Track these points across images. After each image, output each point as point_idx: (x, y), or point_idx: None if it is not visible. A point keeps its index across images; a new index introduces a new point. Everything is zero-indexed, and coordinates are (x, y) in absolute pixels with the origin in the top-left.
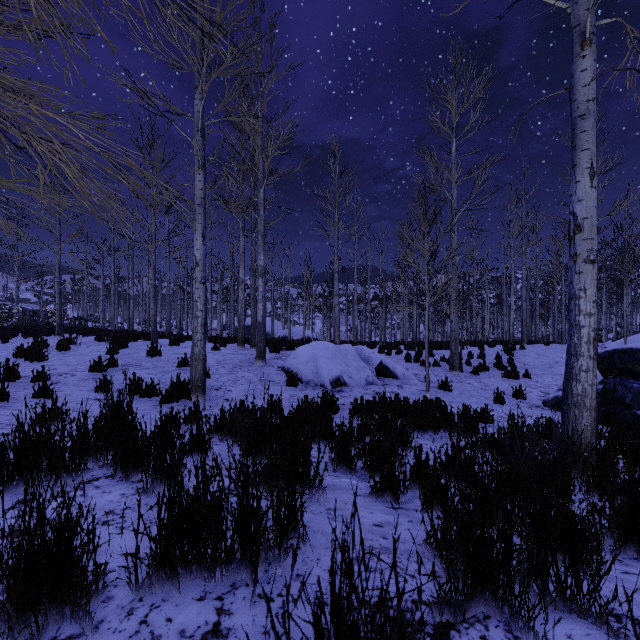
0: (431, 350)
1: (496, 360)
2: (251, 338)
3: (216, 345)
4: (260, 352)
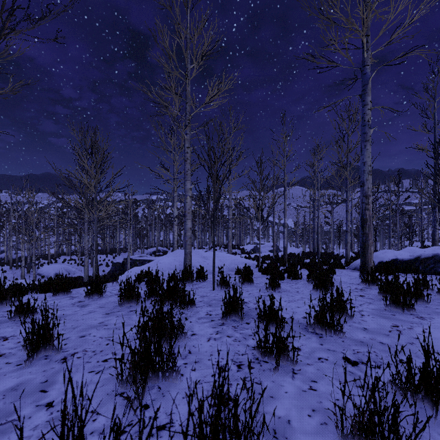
0: None
1: (106, 262)
2: (16, 266)
3: (5, 271)
4: (29, 271)
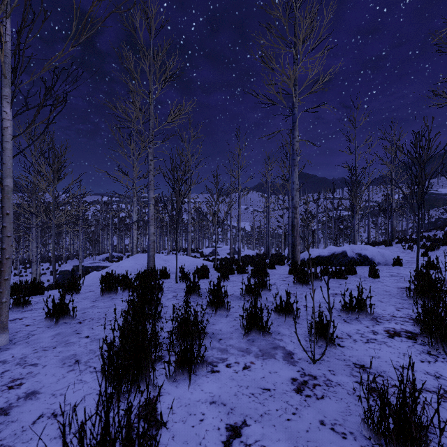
0: (26, 270)
1: (51, 270)
2: None
3: None
4: None
